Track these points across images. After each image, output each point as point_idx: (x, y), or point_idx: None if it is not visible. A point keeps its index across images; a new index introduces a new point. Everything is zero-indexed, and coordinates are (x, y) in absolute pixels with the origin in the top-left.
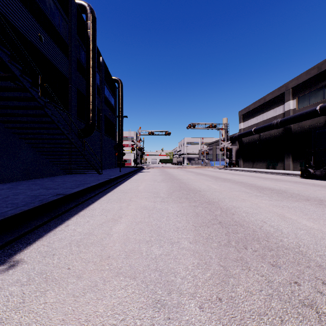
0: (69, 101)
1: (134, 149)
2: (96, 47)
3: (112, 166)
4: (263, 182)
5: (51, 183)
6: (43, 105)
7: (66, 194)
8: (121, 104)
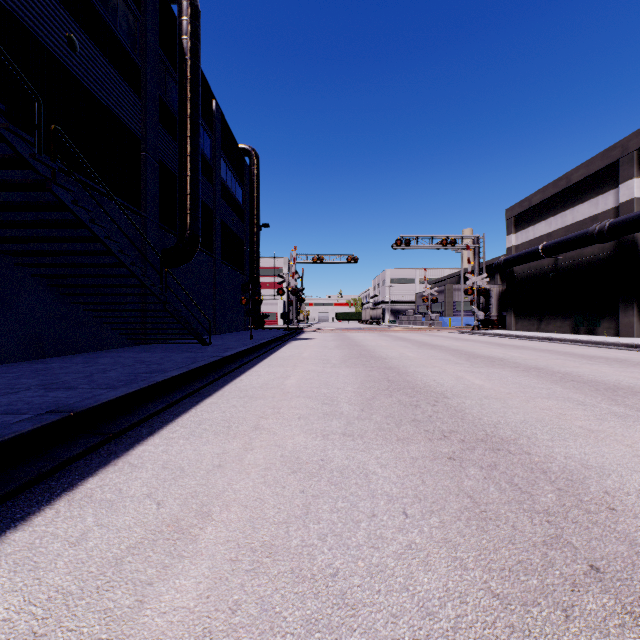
0: (140, 187)
1: (283, 292)
2: (199, 72)
3: (239, 326)
4: (591, 367)
5: (79, 370)
6: (46, 176)
7: (73, 412)
8: (257, 200)
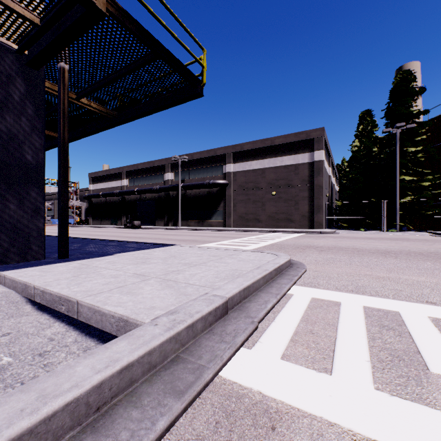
0: None
1: None
2: None
3: None
4: (103, 230)
5: None
6: None
7: None
8: None
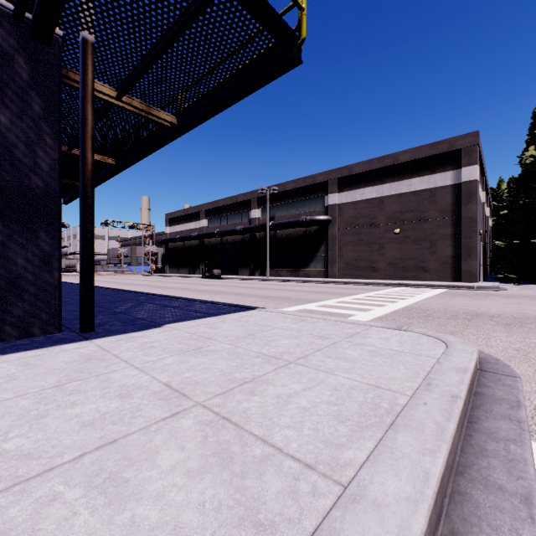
0: None
1: None
2: None
3: None
4: (178, 281)
5: None
6: None
7: None
8: None
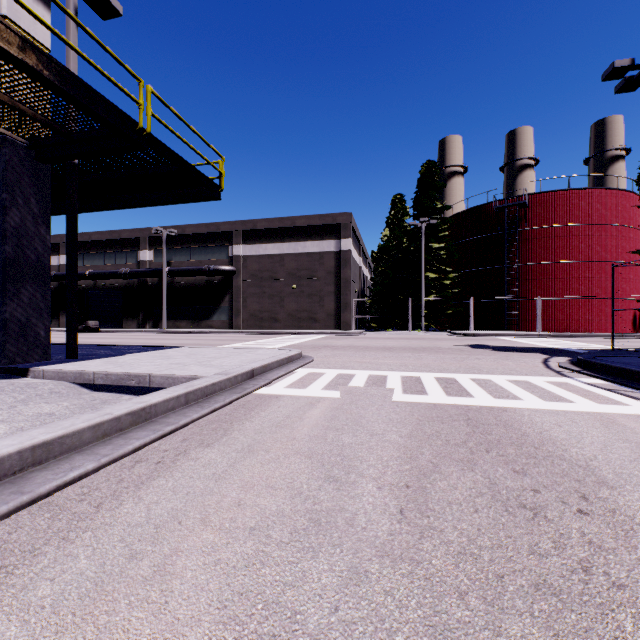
0: None
1: None
2: None
3: None
4: None
5: None
6: None
7: None
8: None
